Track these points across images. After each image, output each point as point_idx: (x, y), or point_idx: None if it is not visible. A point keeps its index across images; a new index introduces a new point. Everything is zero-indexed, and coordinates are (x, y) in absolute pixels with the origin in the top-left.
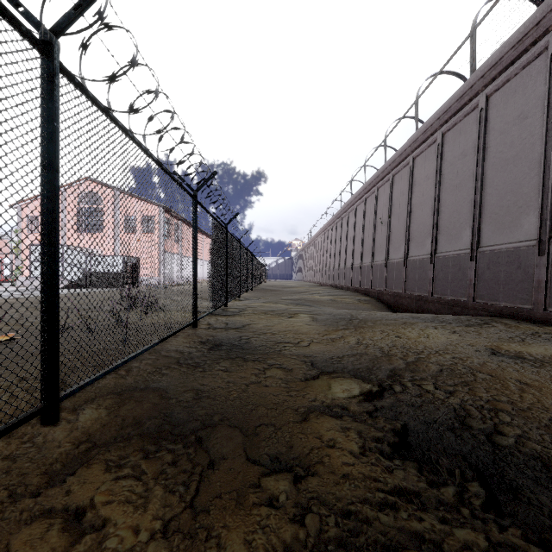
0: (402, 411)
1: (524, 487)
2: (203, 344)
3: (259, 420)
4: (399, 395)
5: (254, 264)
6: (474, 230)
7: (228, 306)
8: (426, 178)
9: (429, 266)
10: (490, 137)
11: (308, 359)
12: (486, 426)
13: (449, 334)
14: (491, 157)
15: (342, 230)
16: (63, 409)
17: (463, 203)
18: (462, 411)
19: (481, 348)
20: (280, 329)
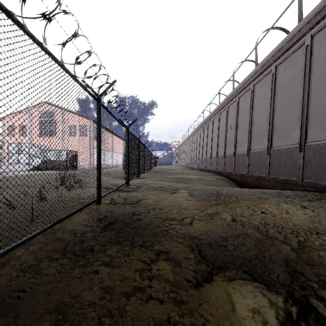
0: None
1: None
2: (99, 222)
3: None
4: None
5: (149, 155)
6: (302, 131)
7: (130, 183)
8: (263, 97)
9: (266, 156)
10: (314, 64)
11: (194, 243)
12: None
13: (303, 209)
14: (315, 78)
15: (204, 134)
16: None
17: (292, 112)
18: None
19: None
20: (166, 205)
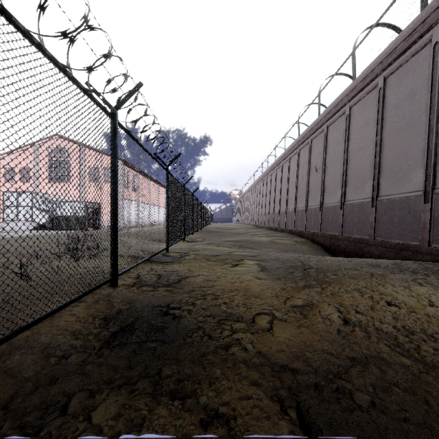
0: None
1: None
2: (103, 326)
3: None
4: None
5: (199, 209)
6: (428, 171)
7: (170, 250)
8: (365, 125)
9: (371, 210)
10: None
11: (284, 386)
12: None
13: None
14: None
15: (277, 180)
16: None
17: (412, 144)
18: None
19: None
20: (225, 288)
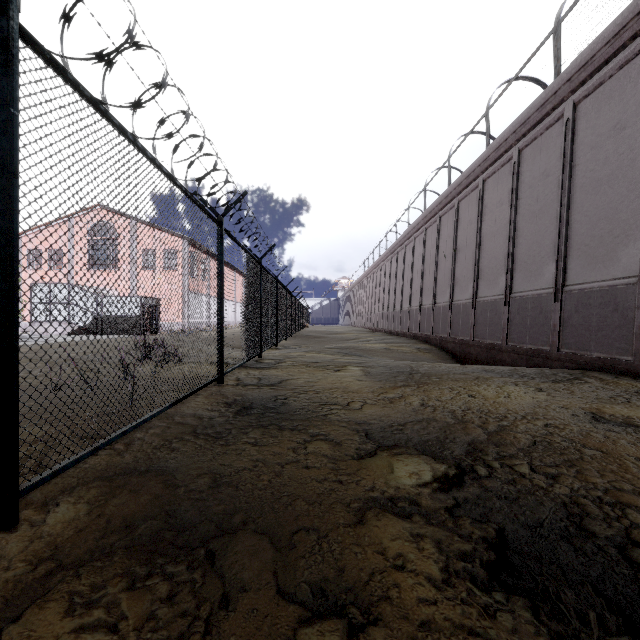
0: (493, 507)
1: None
2: (228, 406)
3: (296, 522)
4: (486, 481)
5: (294, 306)
6: (559, 265)
7: (262, 357)
8: (499, 204)
9: (503, 309)
10: (578, 153)
11: (361, 427)
12: (614, 532)
13: (535, 392)
14: (579, 177)
15: (398, 266)
16: (29, 504)
17: (545, 232)
18: (576, 508)
19: (579, 411)
20: (325, 387)
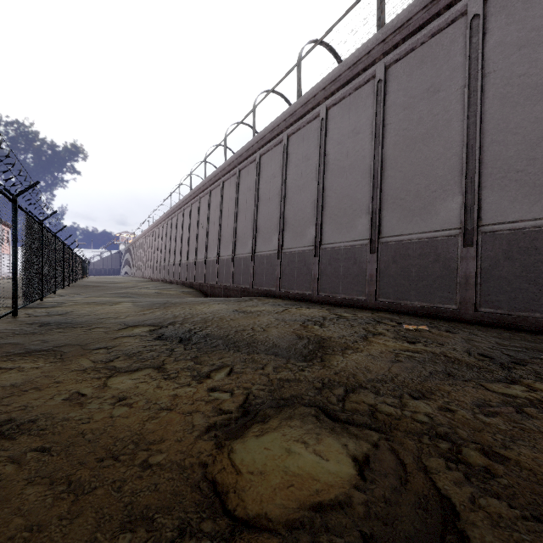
0: (166, 331)
1: (193, 338)
2: (31, 324)
3: (89, 341)
4: (169, 327)
5: (71, 258)
6: (254, 241)
7: (42, 301)
8: (231, 199)
9: (231, 264)
10: (261, 182)
11: (123, 322)
12: (197, 330)
13: (223, 306)
14: (261, 195)
15: (172, 229)
16: None
17: (249, 222)
18: (193, 328)
19: (231, 310)
20: (103, 312)
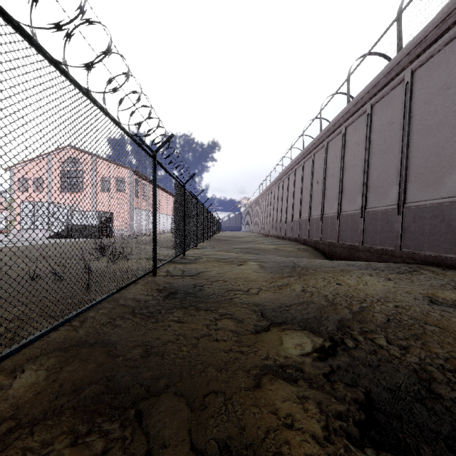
0: (360, 373)
1: None
2: (159, 292)
3: (208, 386)
4: (354, 352)
5: (209, 218)
6: (401, 188)
7: (186, 254)
8: (357, 144)
9: (360, 220)
10: (415, 107)
11: (258, 308)
12: None
13: (385, 281)
14: (416, 124)
15: (284, 190)
16: (1, 370)
17: (390, 164)
18: (425, 374)
19: (419, 295)
20: (231, 277)
